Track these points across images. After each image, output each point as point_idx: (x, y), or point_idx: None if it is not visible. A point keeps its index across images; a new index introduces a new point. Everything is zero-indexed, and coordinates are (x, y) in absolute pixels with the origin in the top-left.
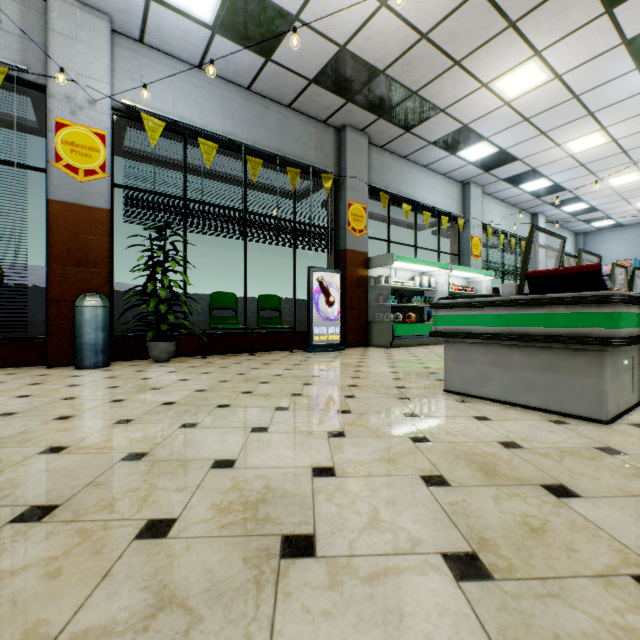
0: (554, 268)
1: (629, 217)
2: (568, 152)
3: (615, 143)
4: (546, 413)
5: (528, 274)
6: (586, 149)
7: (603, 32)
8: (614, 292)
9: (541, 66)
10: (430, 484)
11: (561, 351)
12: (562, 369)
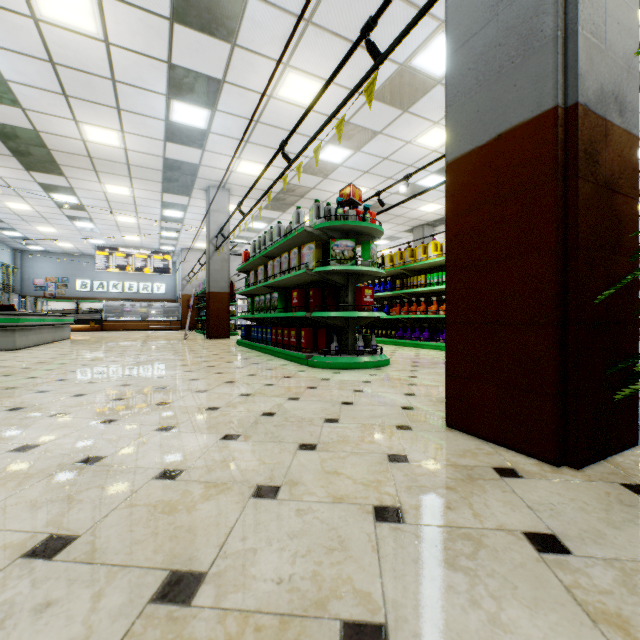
0: None
1: (55, 249)
2: (7, 206)
3: (39, 213)
4: None
5: None
6: (20, 209)
7: (26, 175)
8: (19, 312)
9: None
10: None
11: (2, 330)
12: (3, 336)
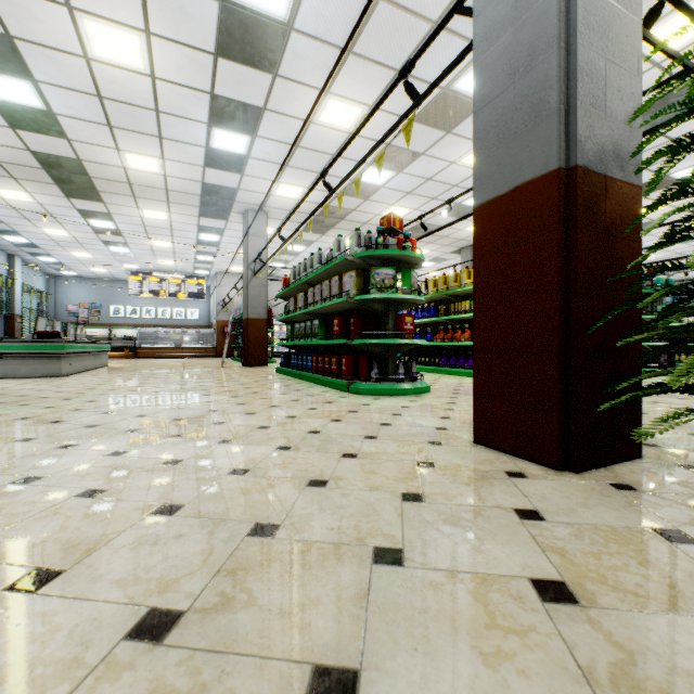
0: (47, 331)
1: (88, 274)
2: (45, 232)
3: (75, 238)
4: (44, 378)
5: (38, 332)
6: (57, 235)
7: (66, 202)
8: (65, 340)
9: (30, 196)
10: (22, 384)
11: (49, 357)
12: (50, 363)
